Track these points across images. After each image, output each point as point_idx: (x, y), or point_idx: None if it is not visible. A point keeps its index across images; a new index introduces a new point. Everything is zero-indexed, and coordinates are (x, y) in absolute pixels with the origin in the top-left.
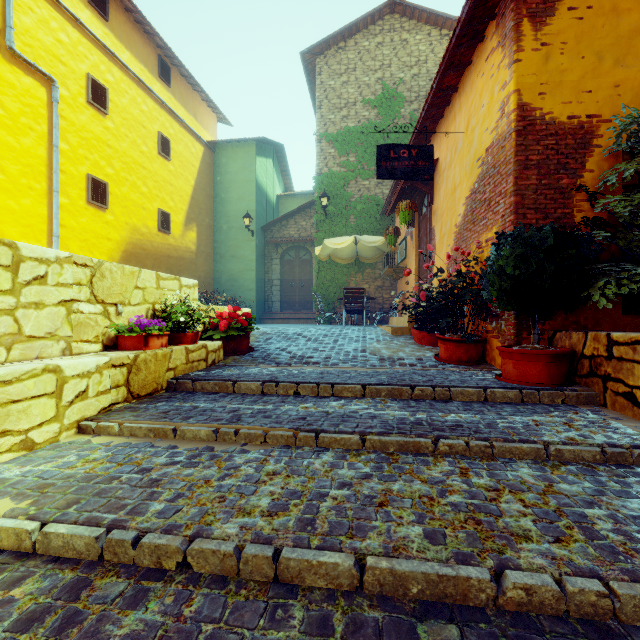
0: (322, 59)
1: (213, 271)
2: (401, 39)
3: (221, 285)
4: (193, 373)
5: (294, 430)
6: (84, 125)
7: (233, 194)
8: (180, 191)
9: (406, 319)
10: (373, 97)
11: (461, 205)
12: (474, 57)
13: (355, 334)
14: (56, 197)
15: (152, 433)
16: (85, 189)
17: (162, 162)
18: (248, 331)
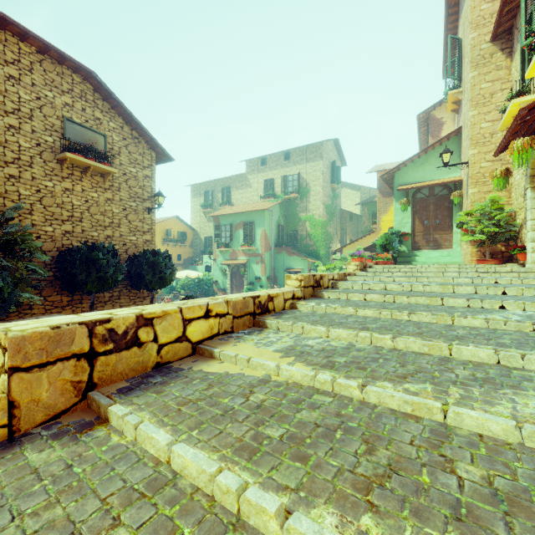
0: None
1: None
2: None
3: None
4: None
5: None
6: None
7: None
8: None
9: None
10: None
11: None
12: None
13: None
14: None
15: None
16: None
17: None
18: None
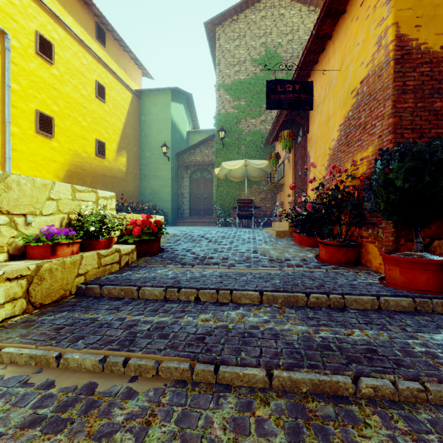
0: (220, 28)
1: (139, 187)
2: (279, 13)
3: (145, 197)
4: (104, 276)
5: (190, 360)
6: (33, 71)
7: (154, 129)
8: (113, 126)
9: (287, 224)
10: (258, 57)
11: (335, 131)
12: (348, 6)
13: (246, 236)
14: (8, 126)
15: (33, 361)
16: (34, 121)
17: (99, 103)
18: (158, 235)
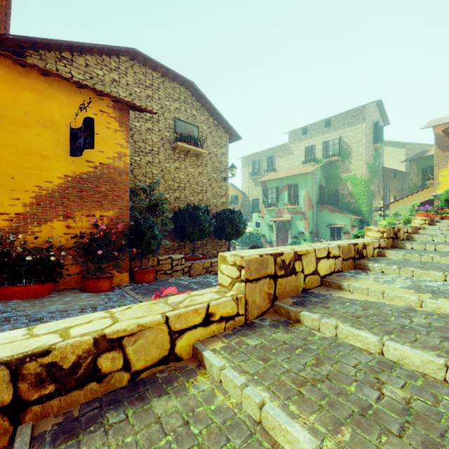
0: None
1: None
2: None
3: None
4: None
5: None
6: None
7: None
8: None
9: None
10: None
11: (55, 176)
12: (83, 89)
13: None
14: None
15: None
16: None
17: None
18: None
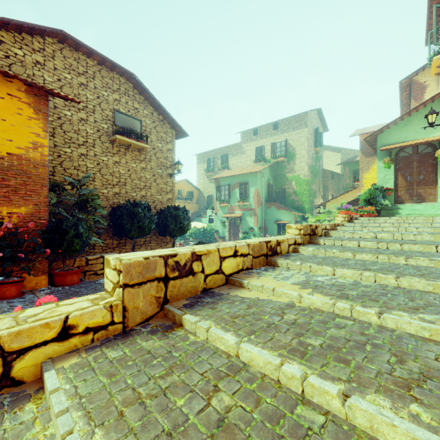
0: None
1: None
2: None
3: None
4: None
5: None
6: None
7: None
8: None
9: None
10: None
11: None
12: None
13: None
14: None
15: None
16: None
17: None
18: None
